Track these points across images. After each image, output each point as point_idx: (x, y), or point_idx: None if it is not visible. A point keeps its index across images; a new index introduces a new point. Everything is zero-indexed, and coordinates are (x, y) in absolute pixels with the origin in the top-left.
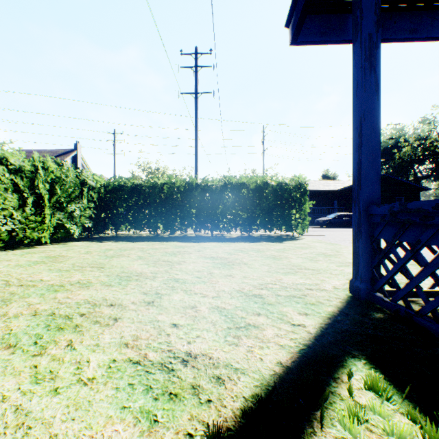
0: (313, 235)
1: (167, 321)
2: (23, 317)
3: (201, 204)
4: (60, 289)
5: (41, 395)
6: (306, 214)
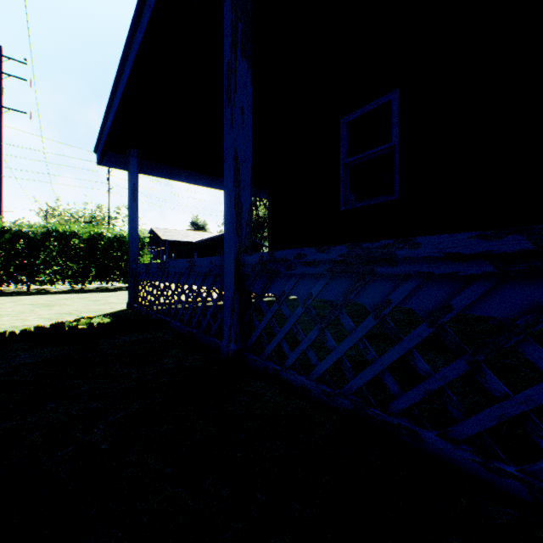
0: None
1: (7, 323)
2: None
3: (12, 253)
4: None
5: None
6: None
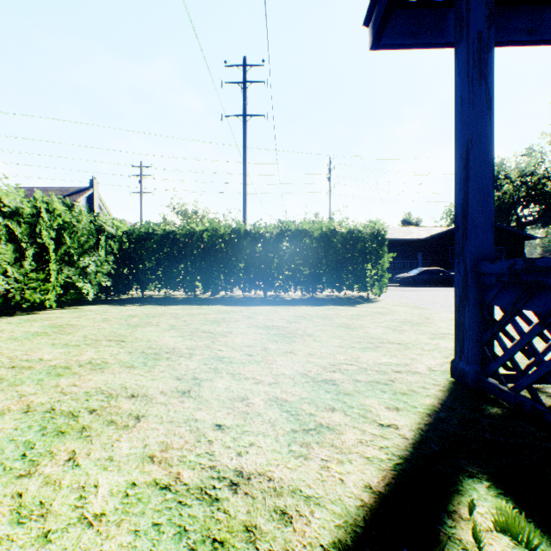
0: (393, 296)
1: (209, 420)
2: (10, 416)
3: (251, 257)
4: (65, 373)
5: (23, 545)
6: (384, 269)
